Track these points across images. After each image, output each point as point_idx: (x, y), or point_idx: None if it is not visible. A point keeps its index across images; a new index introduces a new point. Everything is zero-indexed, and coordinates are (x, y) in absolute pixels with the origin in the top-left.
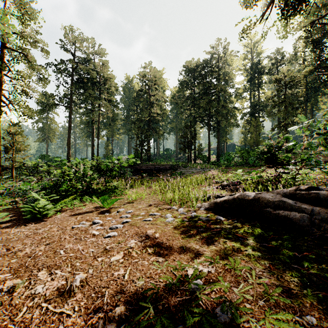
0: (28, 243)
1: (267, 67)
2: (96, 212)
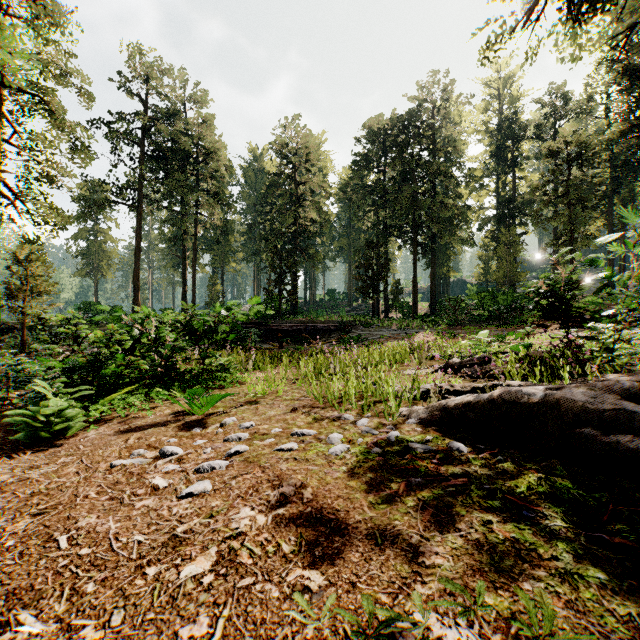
0: None
1: (532, 127)
2: (174, 426)
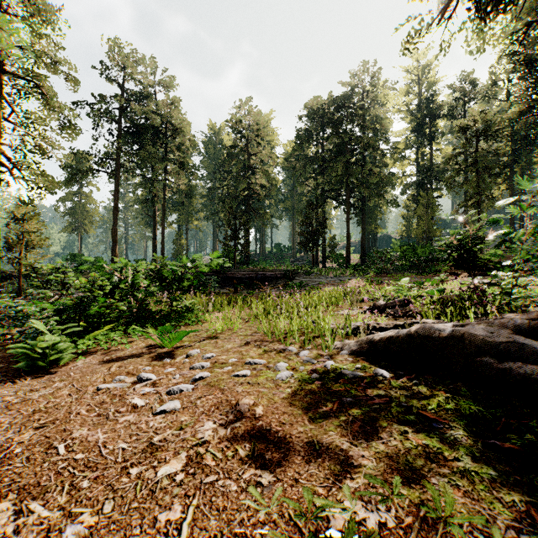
0: (5, 424)
1: (446, 107)
2: (148, 357)
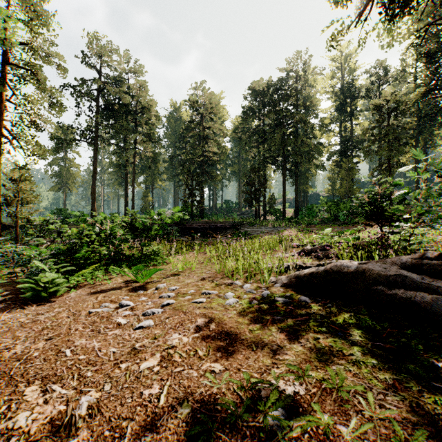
0: (22, 337)
1: (364, 89)
2: (126, 289)
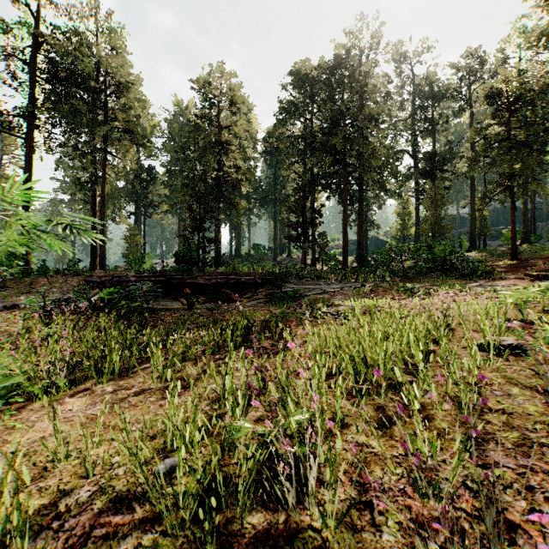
0: None
1: (453, 84)
2: None
